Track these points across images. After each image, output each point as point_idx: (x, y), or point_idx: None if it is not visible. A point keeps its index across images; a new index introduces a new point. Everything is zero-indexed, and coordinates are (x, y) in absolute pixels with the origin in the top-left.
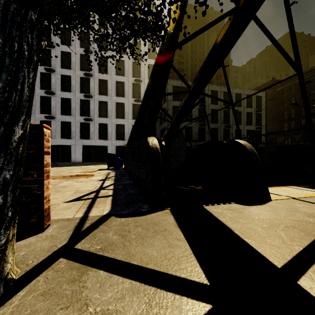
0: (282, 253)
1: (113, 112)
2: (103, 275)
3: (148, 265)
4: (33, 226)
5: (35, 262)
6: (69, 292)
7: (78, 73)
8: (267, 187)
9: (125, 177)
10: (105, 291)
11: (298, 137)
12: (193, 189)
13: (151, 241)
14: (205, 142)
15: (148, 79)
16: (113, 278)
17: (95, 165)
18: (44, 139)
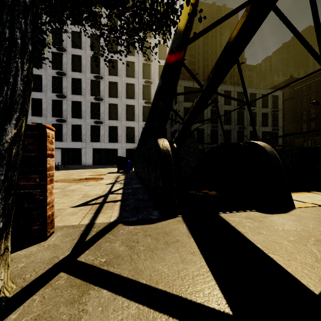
0: (317, 275)
1: (123, 115)
2: (106, 296)
3: (159, 285)
4: (36, 233)
5: (33, 276)
6: (66, 316)
7: (88, 75)
8: (290, 193)
9: (135, 181)
10: (107, 317)
11: (318, 139)
12: (206, 194)
13: (162, 255)
14: (218, 144)
15: (159, 80)
16: (117, 301)
17: (105, 168)
18: (46, 141)
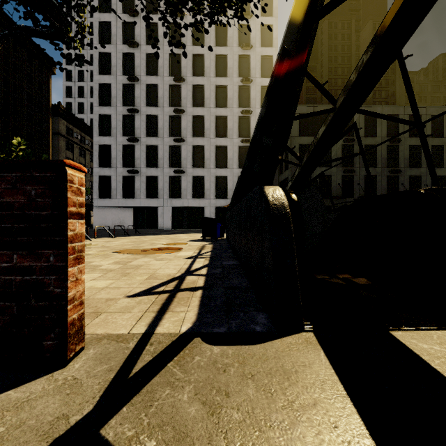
0: None
1: (211, 160)
2: None
3: None
4: (48, 353)
5: None
6: None
7: (167, 110)
8: None
9: (227, 254)
10: None
11: None
12: (349, 282)
13: None
14: (354, 198)
15: (262, 108)
16: None
17: (187, 233)
18: (67, 189)
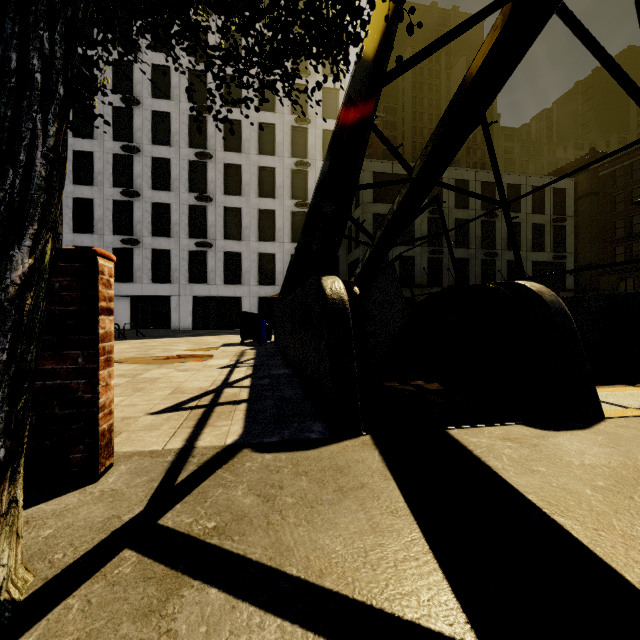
0: None
1: (253, 230)
2: (217, 603)
3: (324, 579)
4: (76, 468)
5: (68, 556)
6: None
7: (184, 152)
8: (594, 388)
9: (276, 361)
10: None
11: None
12: (420, 389)
13: (331, 515)
14: (442, 288)
15: (324, 160)
16: (239, 613)
17: (216, 335)
18: (98, 281)
